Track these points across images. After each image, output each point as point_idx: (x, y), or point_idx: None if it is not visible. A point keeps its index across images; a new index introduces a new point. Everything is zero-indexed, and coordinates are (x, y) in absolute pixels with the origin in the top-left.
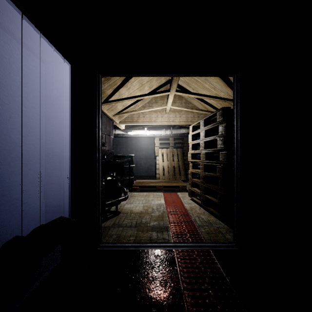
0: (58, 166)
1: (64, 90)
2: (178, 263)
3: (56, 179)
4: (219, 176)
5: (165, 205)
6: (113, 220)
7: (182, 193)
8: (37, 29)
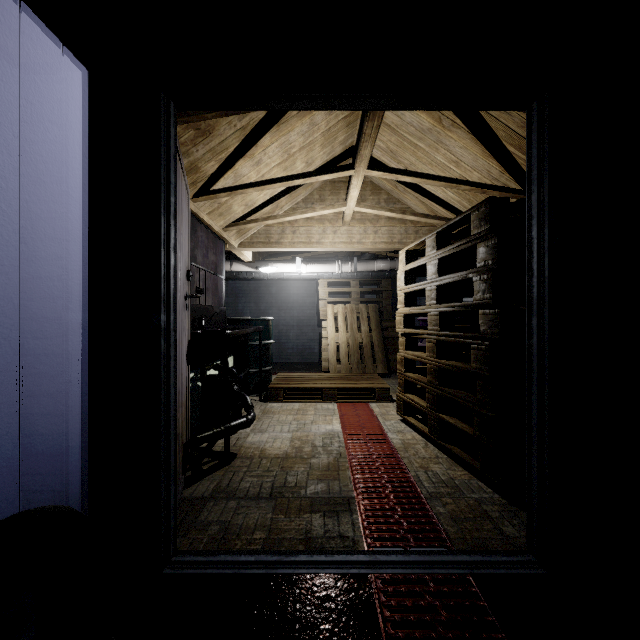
0: (57, 349)
1: (67, 140)
2: (385, 626)
3: (52, 382)
4: (479, 371)
5: (343, 437)
6: (216, 477)
7: (381, 404)
8: None
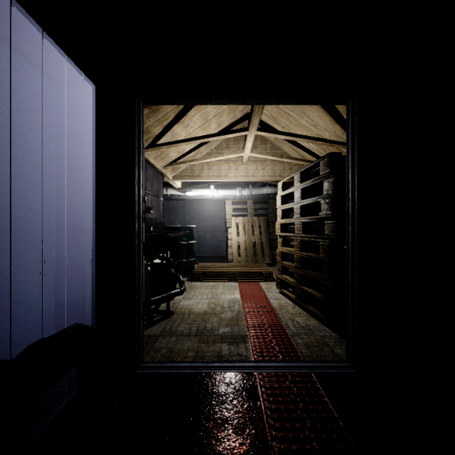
0: (75, 244)
1: (84, 125)
2: (262, 395)
3: (72, 263)
4: (324, 258)
5: (241, 302)
6: (162, 324)
7: (267, 283)
8: (37, 24)
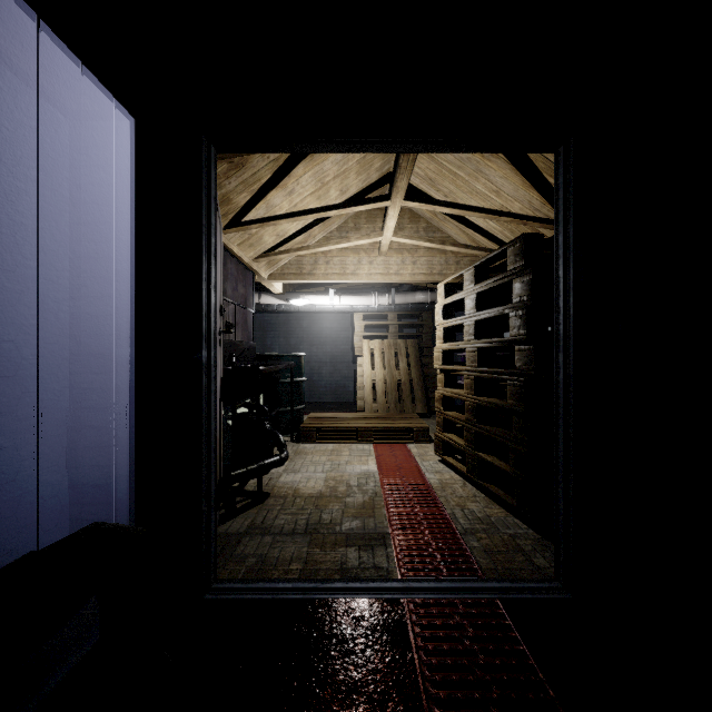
0: (103, 384)
1: (116, 185)
2: (416, 640)
3: (98, 415)
4: (515, 407)
5: (379, 477)
6: (250, 515)
7: (419, 445)
8: (28, 6)
